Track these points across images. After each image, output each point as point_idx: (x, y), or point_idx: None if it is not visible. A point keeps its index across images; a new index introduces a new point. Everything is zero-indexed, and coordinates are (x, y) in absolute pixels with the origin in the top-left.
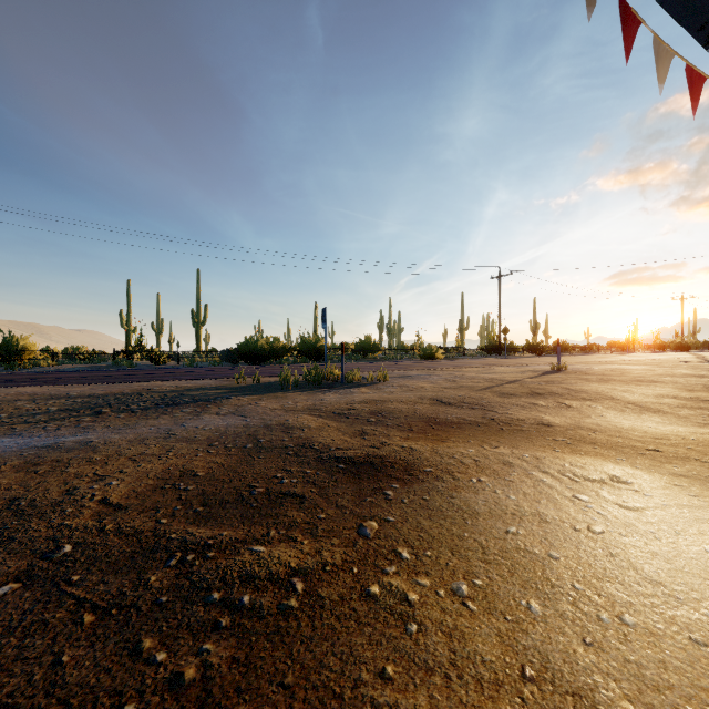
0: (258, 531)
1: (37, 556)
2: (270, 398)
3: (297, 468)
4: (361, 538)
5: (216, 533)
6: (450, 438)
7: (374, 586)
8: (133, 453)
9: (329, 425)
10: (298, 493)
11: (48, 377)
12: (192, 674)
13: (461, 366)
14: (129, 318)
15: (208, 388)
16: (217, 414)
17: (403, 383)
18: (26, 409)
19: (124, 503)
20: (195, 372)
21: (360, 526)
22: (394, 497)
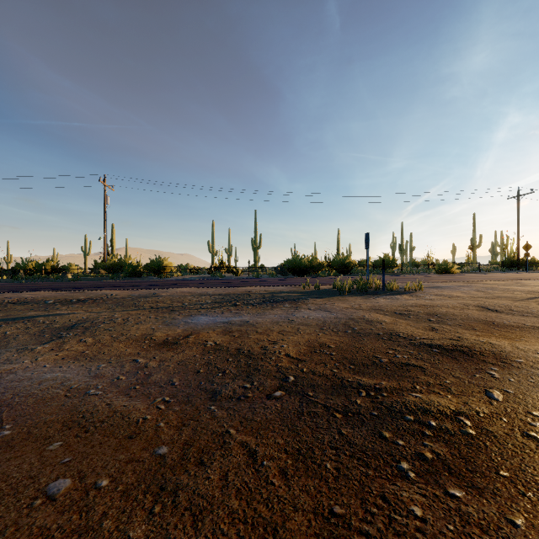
0: (406, 384)
1: (279, 380)
2: (335, 300)
3: (400, 348)
4: (492, 400)
5: (377, 382)
6: (519, 338)
7: (531, 432)
8: (278, 330)
9: (399, 321)
10: (416, 365)
11: (185, 283)
12: (429, 455)
13: (485, 279)
14: (213, 245)
15: (286, 292)
16: (309, 309)
17: (439, 293)
18: (195, 301)
19: (300, 358)
20: (267, 281)
21: (486, 392)
22: (500, 377)
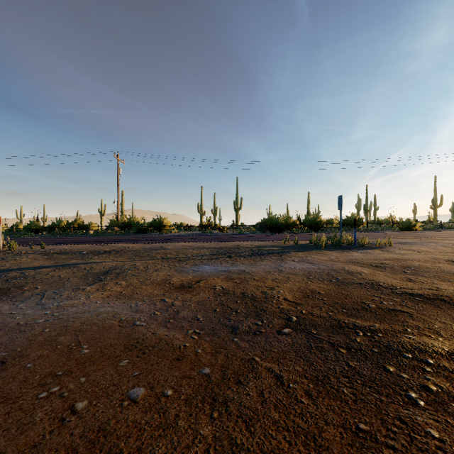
0: (397, 327)
1: (284, 319)
2: (314, 253)
3: (384, 296)
4: None
5: (370, 324)
6: None
7: None
8: (272, 278)
9: (377, 273)
10: (403, 310)
11: (183, 238)
12: (433, 387)
13: (449, 236)
14: (201, 207)
15: (269, 246)
16: (294, 261)
17: (407, 248)
18: (195, 253)
19: (297, 302)
20: (250, 237)
21: None
22: None
